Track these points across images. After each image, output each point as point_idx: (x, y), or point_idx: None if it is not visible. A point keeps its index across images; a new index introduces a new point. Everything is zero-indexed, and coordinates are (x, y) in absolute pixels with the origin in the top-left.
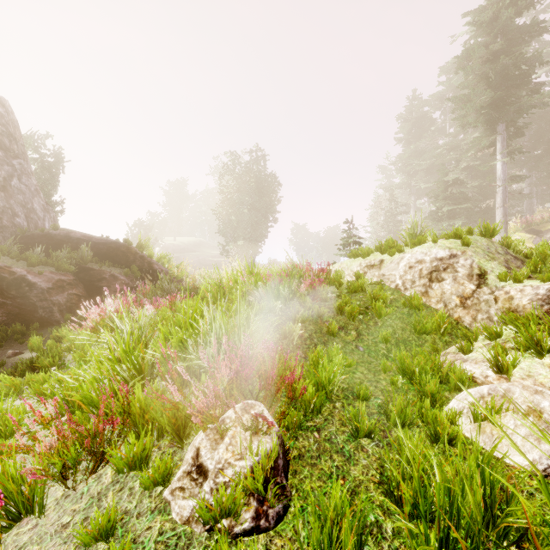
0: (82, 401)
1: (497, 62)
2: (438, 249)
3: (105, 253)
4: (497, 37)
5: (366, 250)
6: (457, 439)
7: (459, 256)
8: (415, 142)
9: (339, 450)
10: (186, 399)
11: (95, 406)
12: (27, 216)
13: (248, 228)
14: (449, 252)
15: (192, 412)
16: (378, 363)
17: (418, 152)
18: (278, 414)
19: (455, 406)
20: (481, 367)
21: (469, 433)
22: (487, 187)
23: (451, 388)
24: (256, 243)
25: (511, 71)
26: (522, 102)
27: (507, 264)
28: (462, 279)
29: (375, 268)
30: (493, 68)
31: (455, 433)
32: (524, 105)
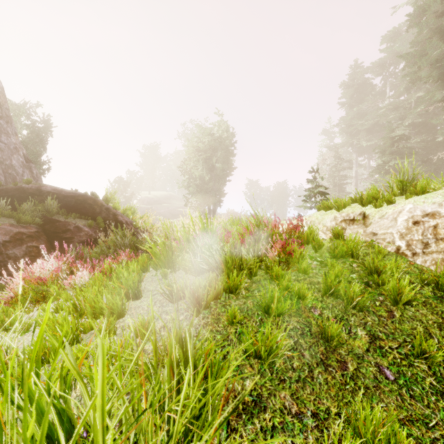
0: None
1: None
2: None
3: (73, 205)
4: None
5: (343, 201)
6: None
7: None
8: (357, 105)
9: None
10: None
11: None
12: (5, 172)
13: (209, 182)
14: None
15: None
16: (439, 420)
17: (360, 114)
18: None
19: None
20: None
21: None
22: (430, 143)
23: None
24: (216, 196)
25: None
26: None
27: None
28: None
29: (357, 223)
30: None
31: None
32: None
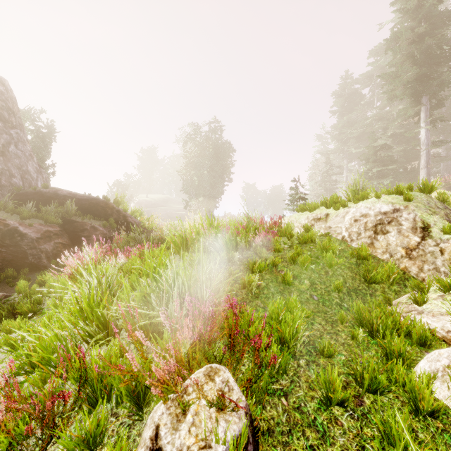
0: (40, 362)
1: (421, 43)
2: (382, 204)
3: (87, 207)
4: (421, 22)
5: (313, 205)
6: (440, 412)
7: (402, 210)
8: (347, 114)
9: (311, 423)
10: (146, 365)
11: (54, 366)
12: (23, 177)
13: (208, 186)
14: (393, 206)
15: (151, 382)
16: (333, 312)
17: (350, 122)
18: (244, 380)
19: (426, 367)
20: (441, 321)
21: (448, 401)
22: (410, 151)
23: (413, 342)
24: (214, 199)
25: (434, 51)
26: (444, 77)
27: (448, 217)
28: (407, 232)
29: (322, 221)
30: (418, 48)
31: (432, 400)
32: (446, 79)
